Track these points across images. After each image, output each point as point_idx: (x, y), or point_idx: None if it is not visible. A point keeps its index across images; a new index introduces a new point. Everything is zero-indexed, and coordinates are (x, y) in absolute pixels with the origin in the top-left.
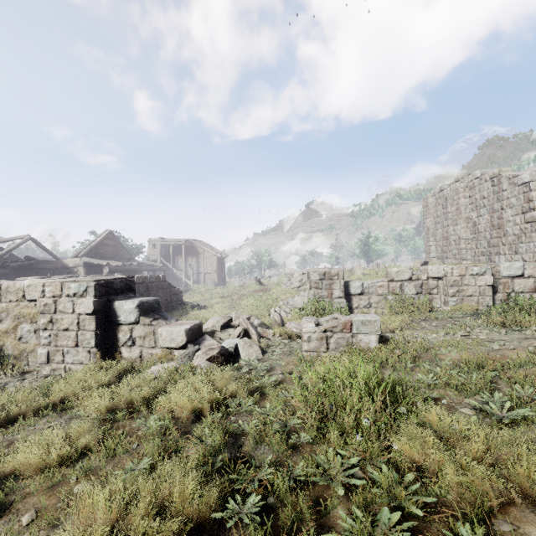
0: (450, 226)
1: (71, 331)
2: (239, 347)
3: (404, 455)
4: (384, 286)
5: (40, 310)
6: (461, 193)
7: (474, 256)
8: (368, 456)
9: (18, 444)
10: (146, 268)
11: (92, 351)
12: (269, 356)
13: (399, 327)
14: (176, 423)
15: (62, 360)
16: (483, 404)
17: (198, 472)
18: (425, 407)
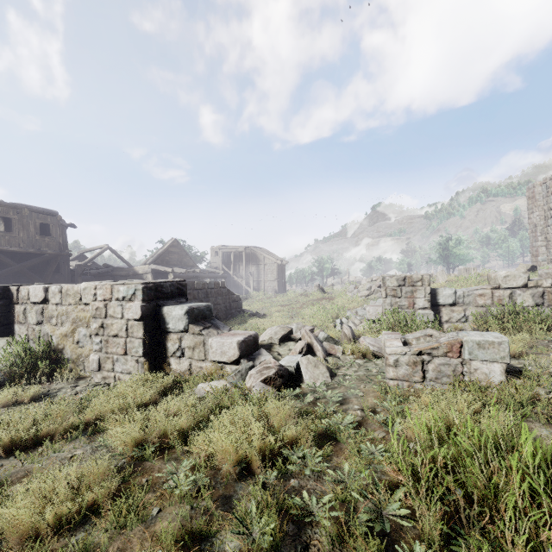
0: None
1: (120, 337)
2: (302, 367)
3: None
4: (486, 295)
5: (92, 314)
6: None
7: None
8: None
9: (29, 480)
10: (208, 275)
11: (140, 360)
12: (339, 381)
13: (524, 350)
14: (215, 476)
15: (112, 368)
16: None
17: None
18: None
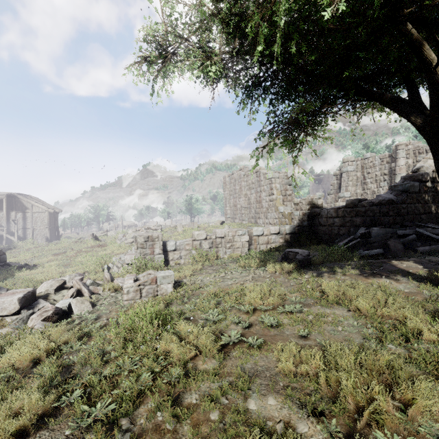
0: (237, 198)
1: None
2: (73, 305)
3: (162, 348)
4: (190, 244)
5: None
6: (242, 178)
7: (249, 218)
8: (145, 354)
9: None
10: None
11: None
12: (98, 308)
13: (192, 274)
14: (17, 372)
15: None
16: (207, 316)
17: (41, 391)
18: (185, 323)
